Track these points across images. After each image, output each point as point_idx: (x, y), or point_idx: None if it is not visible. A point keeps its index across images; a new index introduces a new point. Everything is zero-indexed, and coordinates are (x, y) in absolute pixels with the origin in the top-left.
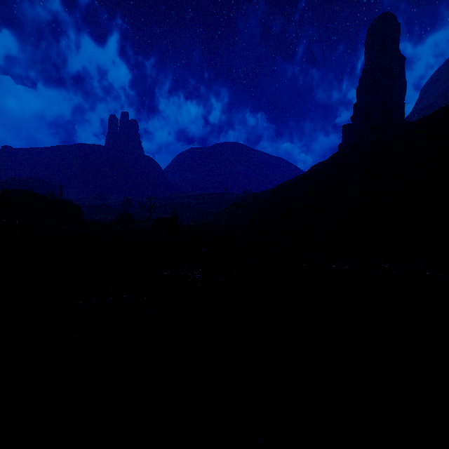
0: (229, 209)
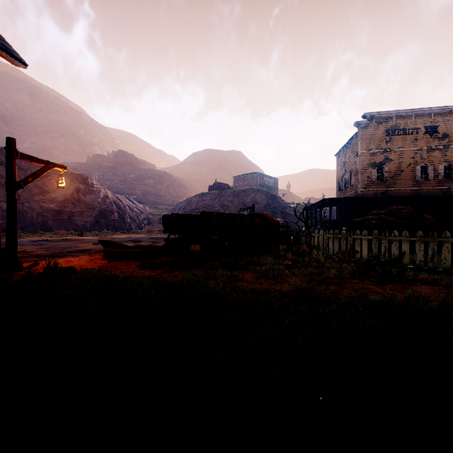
0: None
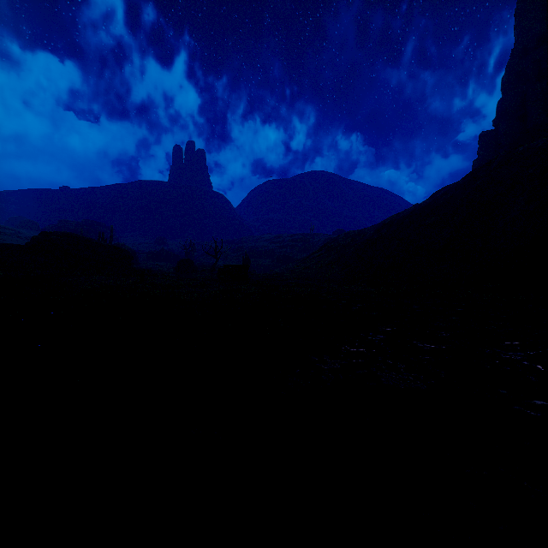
0: (317, 253)
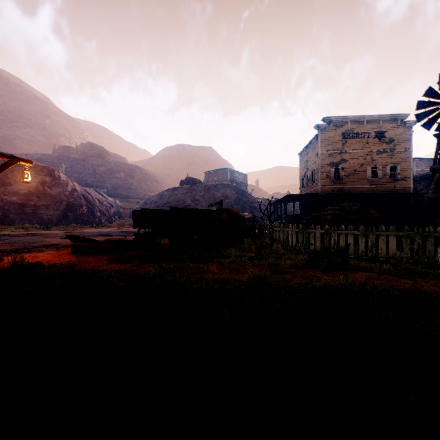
0: None
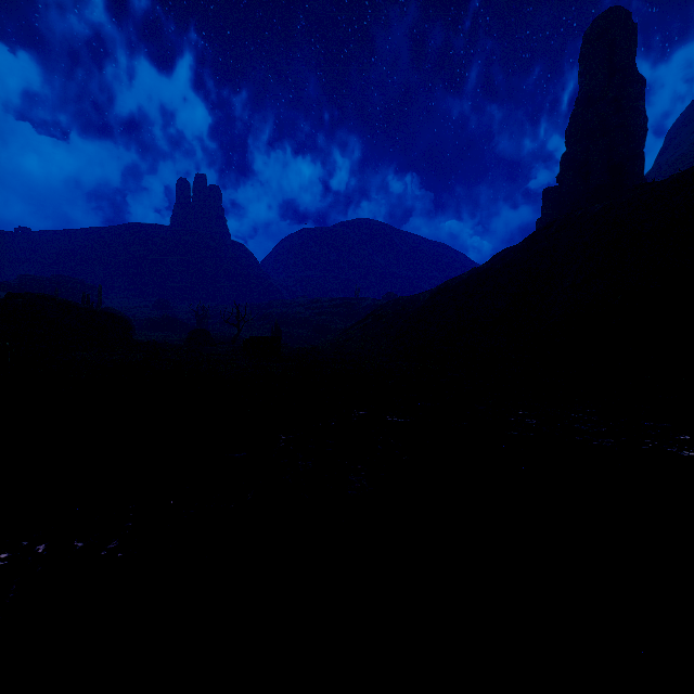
0: (362, 323)
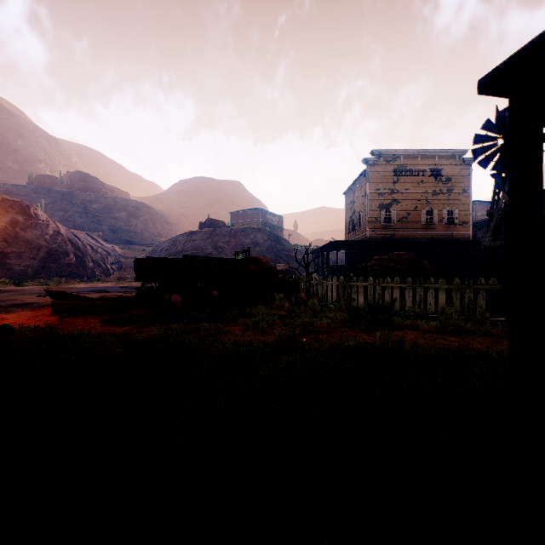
0: None
